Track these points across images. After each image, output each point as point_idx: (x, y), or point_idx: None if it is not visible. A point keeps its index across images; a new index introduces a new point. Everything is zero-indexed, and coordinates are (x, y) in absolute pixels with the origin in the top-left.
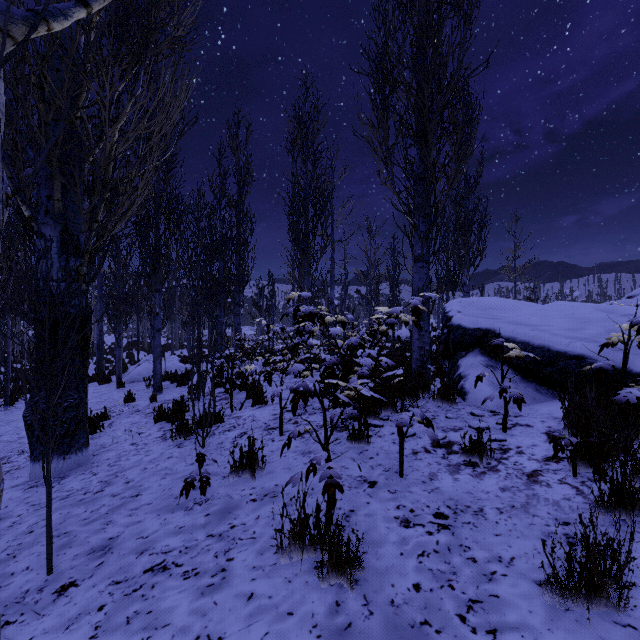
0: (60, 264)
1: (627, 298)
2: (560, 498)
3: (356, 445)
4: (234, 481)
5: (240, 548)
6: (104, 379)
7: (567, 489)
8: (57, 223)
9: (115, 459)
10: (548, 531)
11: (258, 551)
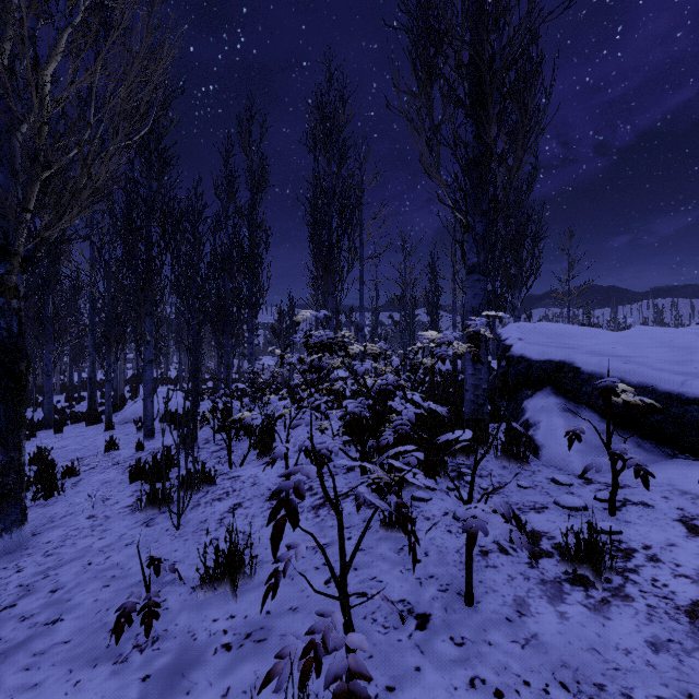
0: None
1: (697, 325)
2: None
3: (393, 534)
4: (206, 599)
5: None
6: (93, 419)
7: None
8: None
9: (57, 543)
10: None
11: None
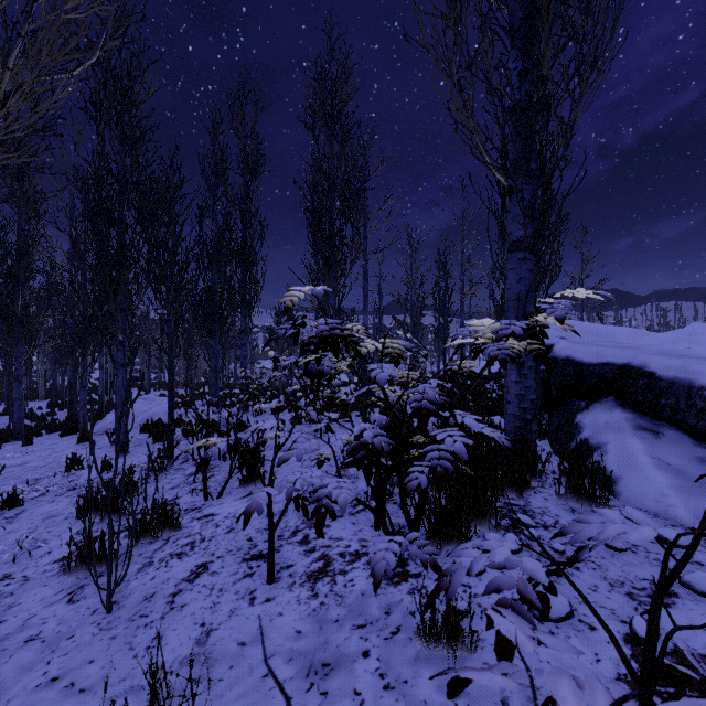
0: None
1: None
2: None
3: (439, 649)
4: None
5: None
6: (68, 429)
7: None
8: None
9: None
10: None
11: None
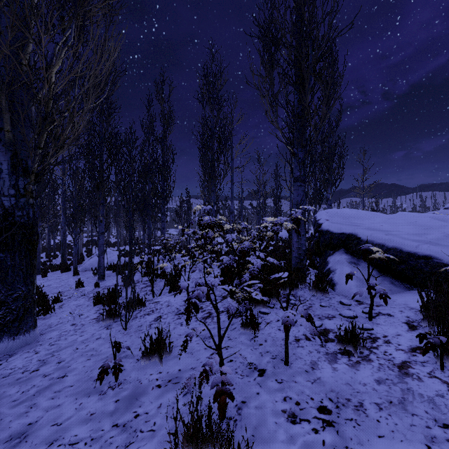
0: (10, 183)
1: (444, 209)
2: (434, 394)
3: (248, 331)
4: (145, 364)
5: (139, 443)
6: (65, 268)
7: (438, 384)
8: (8, 150)
9: (56, 338)
10: (430, 435)
11: (155, 447)
